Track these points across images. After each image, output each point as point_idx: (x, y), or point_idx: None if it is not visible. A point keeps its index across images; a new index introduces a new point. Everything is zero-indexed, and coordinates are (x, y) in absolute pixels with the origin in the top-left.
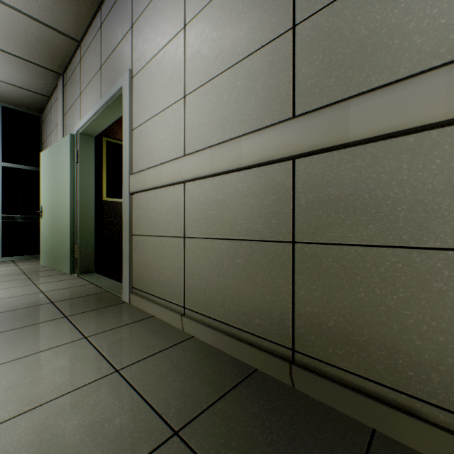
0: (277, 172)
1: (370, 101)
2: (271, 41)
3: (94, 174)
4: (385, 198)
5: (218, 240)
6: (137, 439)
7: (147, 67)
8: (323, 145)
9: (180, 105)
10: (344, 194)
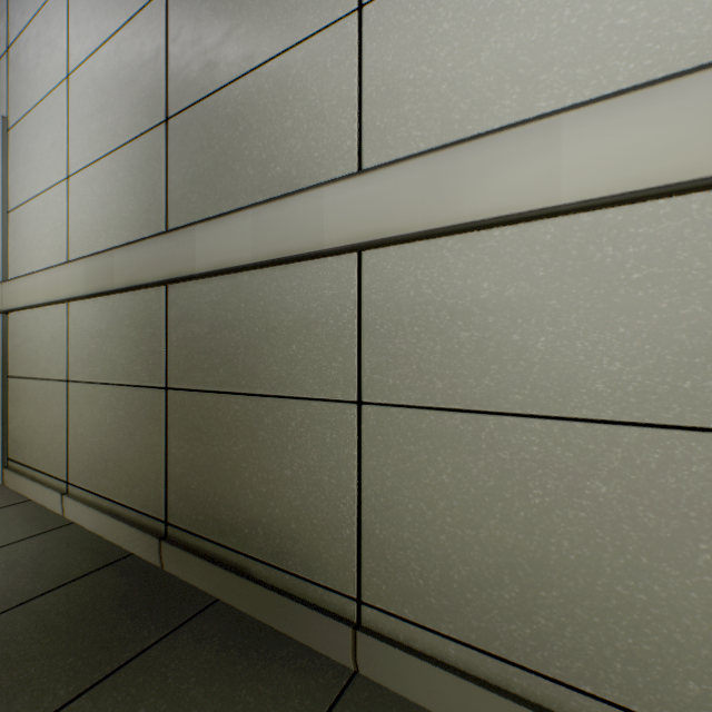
0: (154, 299)
1: (209, 230)
2: (149, 130)
3: None
4: (231, 340)
5: (102, 386)
6: None
7: (27, 120)
8: (178, 274)
9: (64, 188)
10: (204, 332)
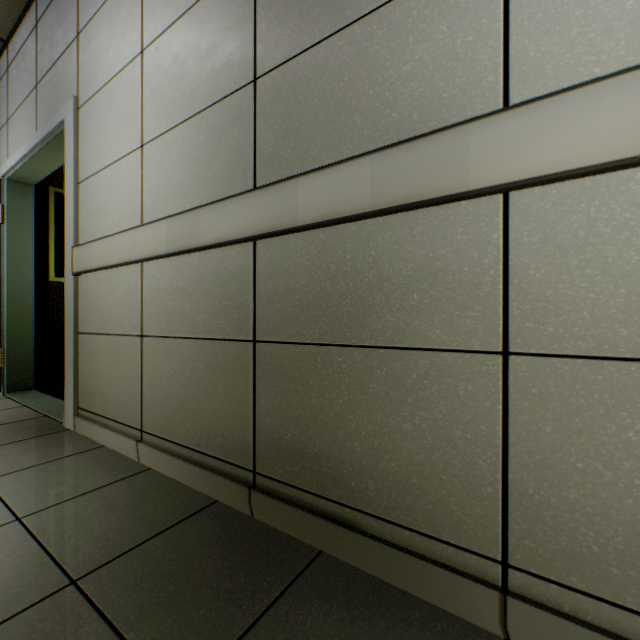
0: (240, 255)
1: (314, 182)
2: (233, 92)
3: (33, 242)
4: (333, 292)
5: (180, 340)
6: (16, 595)
7: (98, 98)
8: (276, 228)
9: (137, 157)
10: (300, 284)
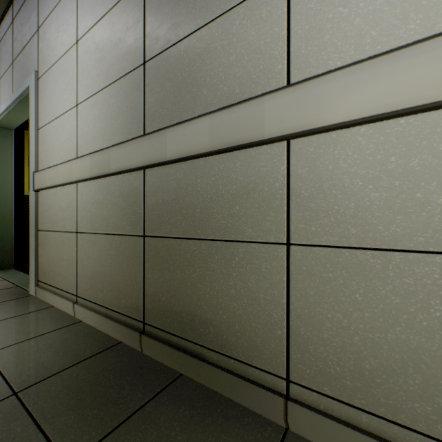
0: (135, 179)
1: (177, 131)
2: (132, 71)
3: (13, 168)
4: (190, 203)
5: (100, 235)
6: None
7: (50, 72)
8: (154, 161)
9: (74, 112)
10: (171, 199)
